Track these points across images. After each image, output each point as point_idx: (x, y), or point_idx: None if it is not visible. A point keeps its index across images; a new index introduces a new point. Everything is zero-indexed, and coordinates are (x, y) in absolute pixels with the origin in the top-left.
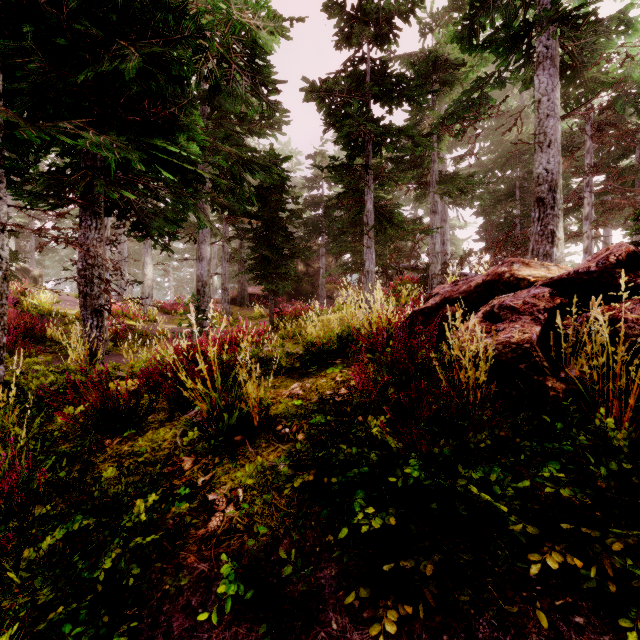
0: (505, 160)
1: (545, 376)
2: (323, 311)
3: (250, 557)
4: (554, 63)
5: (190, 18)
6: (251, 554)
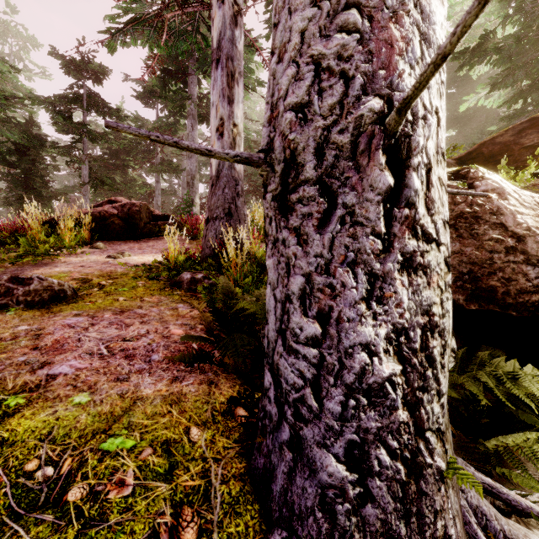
0: None
1: (58, 224)
2: None
3: None
4: (194, 118)
5: None
6: None
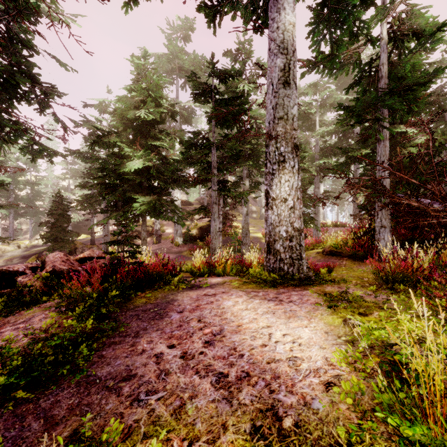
0: None
1: None
2: (318, 245)
3: None
4: None
5: (124, 176)
6: None
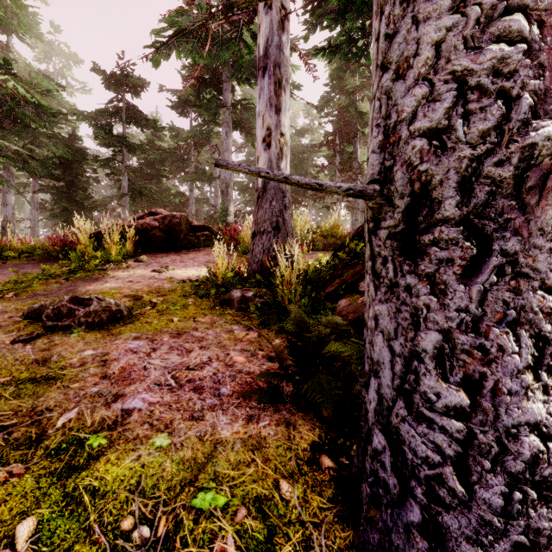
0: (251, 163)
1: (103, 237)
2: None
3: (4, 265)
4: (228, 125)
5: None
6: (4, 265)
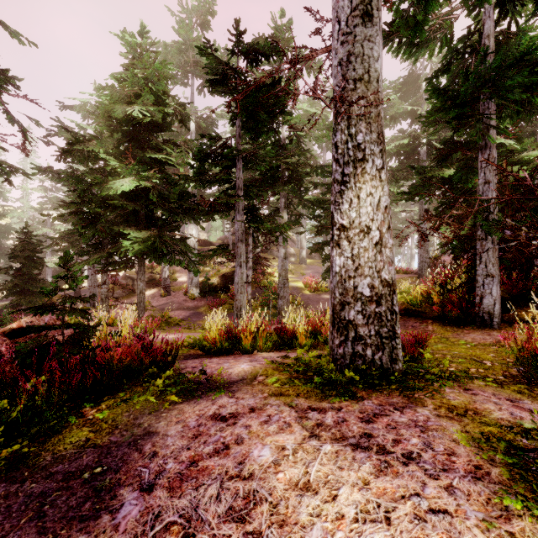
0: None
1: None
2: None
3: None
4: None
5: (109, 201)
6: None
